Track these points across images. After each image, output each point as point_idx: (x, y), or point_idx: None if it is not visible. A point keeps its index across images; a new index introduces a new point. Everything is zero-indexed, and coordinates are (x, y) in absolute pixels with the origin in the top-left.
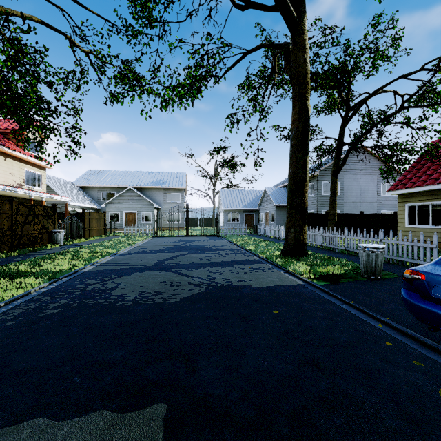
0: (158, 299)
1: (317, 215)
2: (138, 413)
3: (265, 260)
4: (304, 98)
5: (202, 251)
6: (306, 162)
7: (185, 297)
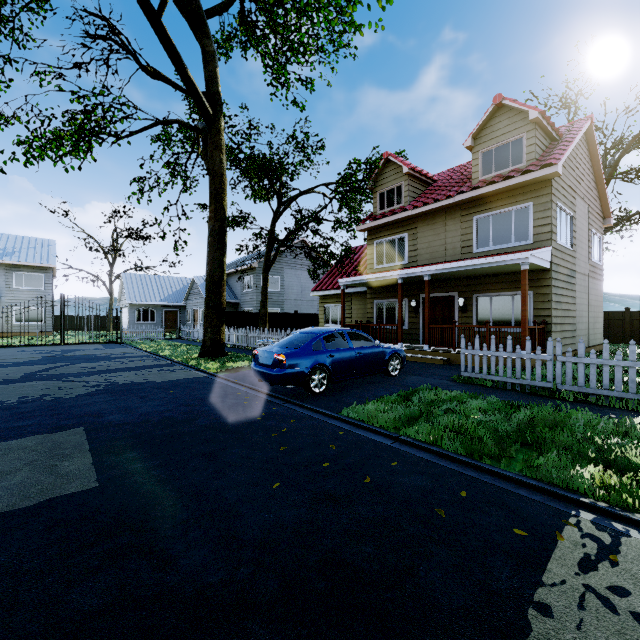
0: (49, 398)
1: (250, 314)
2: (65, 431)
3: (180, 363)
4: (221, 198)
5: (95, 361)
6: (224, 261)
7: (81, 394)
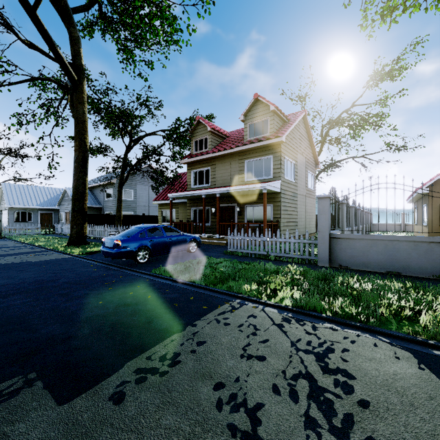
0: None
1: (109, 216)
2: None
3: (51, 250)
4: (84, 137)
5: None
6: (86, 180)
7: None
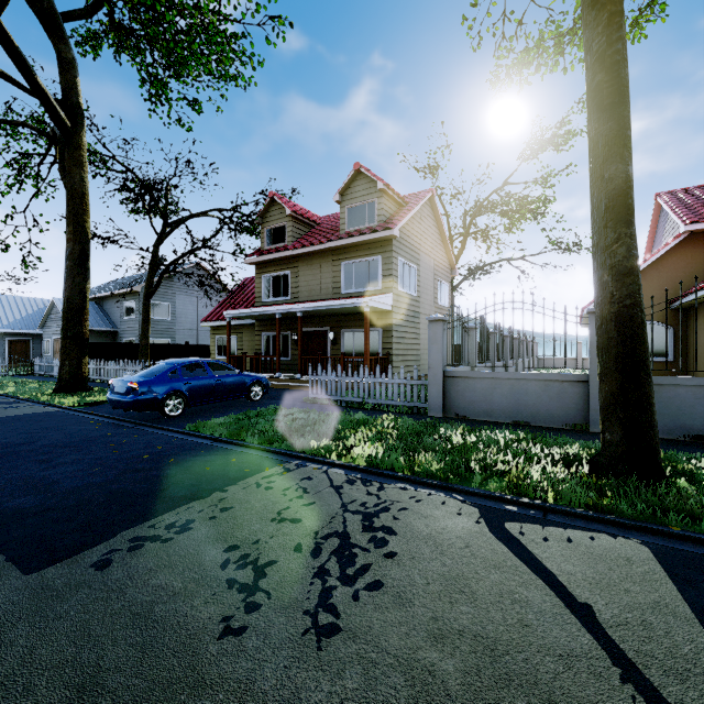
0: None
1: (129, 345)
2: None
3: (27, 400)
4: (82, 219)
5: None
6: (87, 288)
7: None
